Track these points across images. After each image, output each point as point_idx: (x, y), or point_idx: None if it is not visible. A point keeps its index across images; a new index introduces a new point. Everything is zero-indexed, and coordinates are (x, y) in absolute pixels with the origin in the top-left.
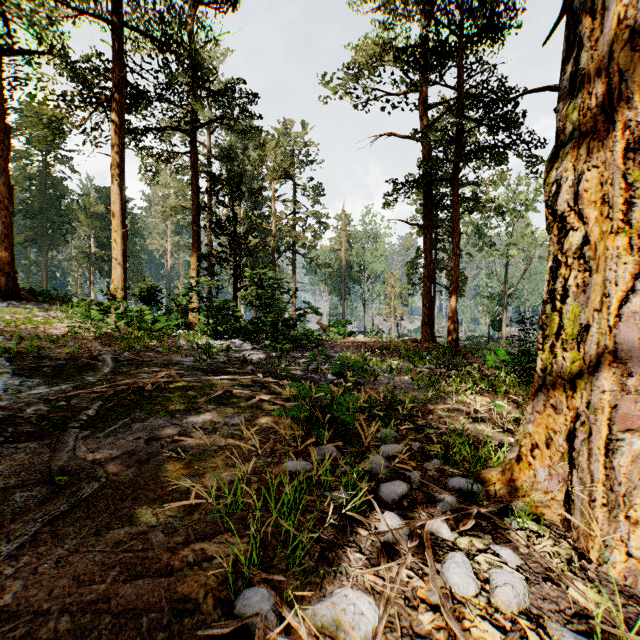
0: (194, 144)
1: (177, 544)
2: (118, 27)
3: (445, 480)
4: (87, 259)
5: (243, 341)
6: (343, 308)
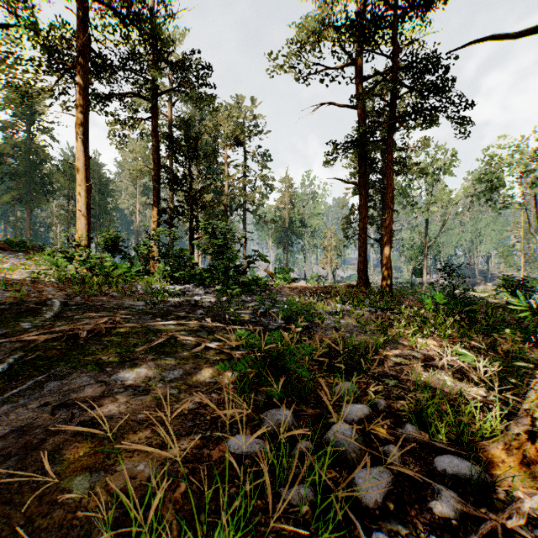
0: (154, 110)
1: None
2: None
3: (428, 457)
4: (65, 216)
5: (197, 286)
6: (286, 258)
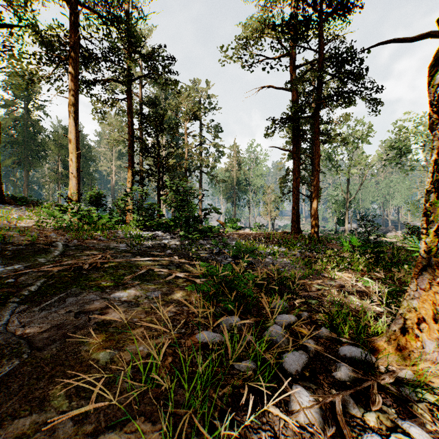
0: (129, 92)
1: (85, 435)
2: (71, 0)
3: (335, 348)
4: (56, 176)
5: (164, 232)
6: (234, 211)
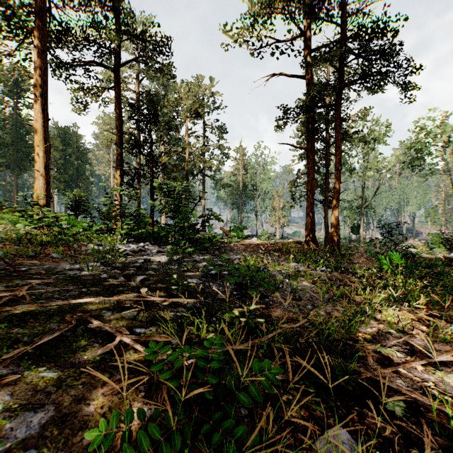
0: (117, 79)
1: None
2: None
3: None
4: None
5: (153, 244)
6: (240, 217)
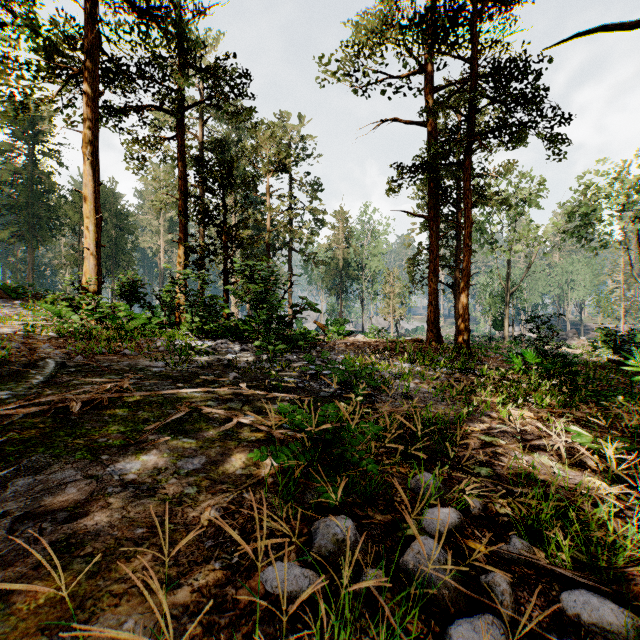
0: (181, 127)
1: None
2: None
3: (550, 590)
4: (75, 256)
5: (232, 341)
6: (341, 307)
